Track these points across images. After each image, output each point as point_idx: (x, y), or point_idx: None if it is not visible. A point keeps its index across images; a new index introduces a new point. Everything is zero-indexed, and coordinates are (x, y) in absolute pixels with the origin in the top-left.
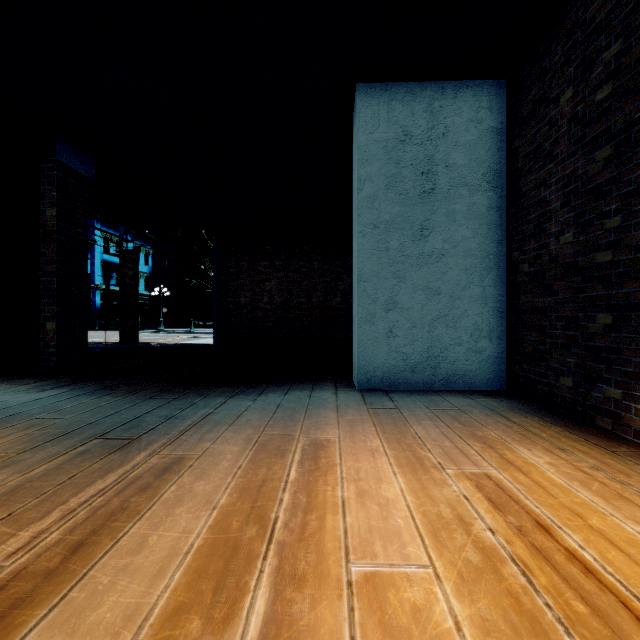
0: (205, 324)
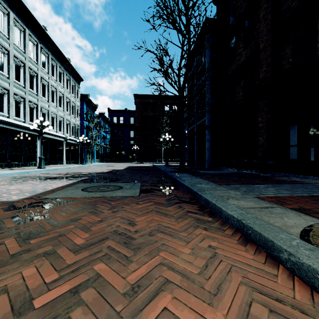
0: (149, 160)
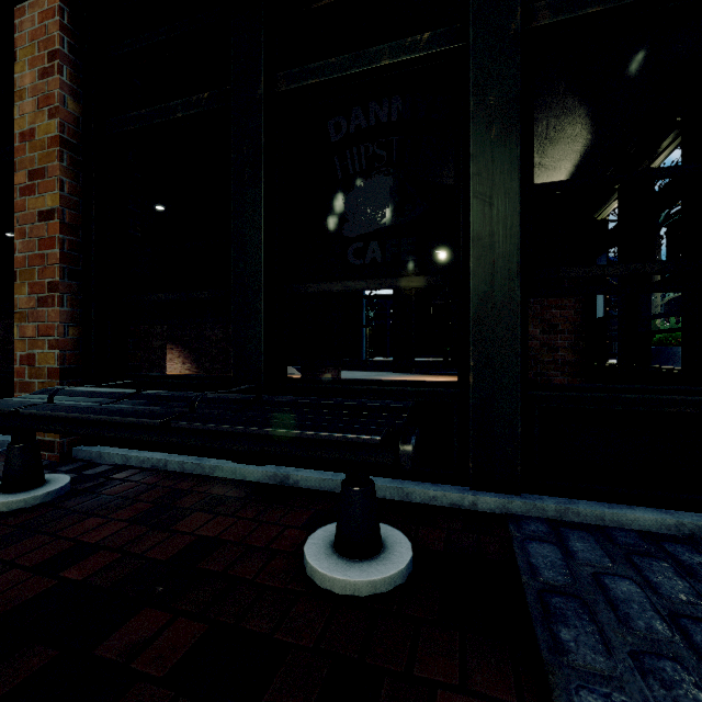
0: None
